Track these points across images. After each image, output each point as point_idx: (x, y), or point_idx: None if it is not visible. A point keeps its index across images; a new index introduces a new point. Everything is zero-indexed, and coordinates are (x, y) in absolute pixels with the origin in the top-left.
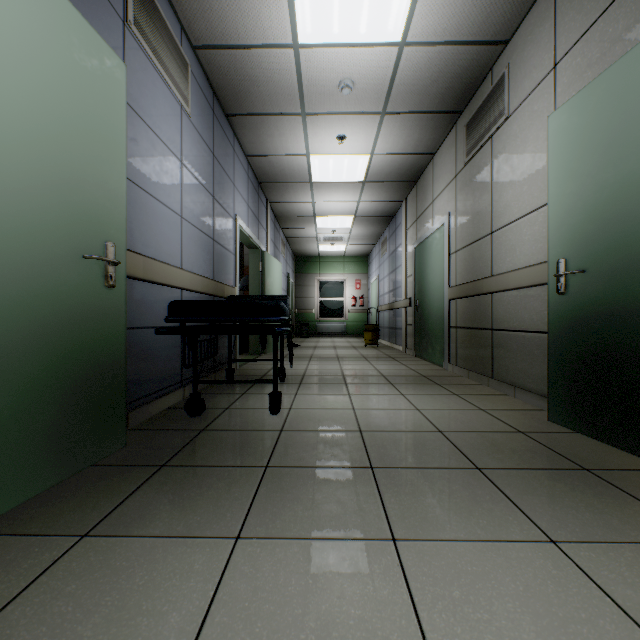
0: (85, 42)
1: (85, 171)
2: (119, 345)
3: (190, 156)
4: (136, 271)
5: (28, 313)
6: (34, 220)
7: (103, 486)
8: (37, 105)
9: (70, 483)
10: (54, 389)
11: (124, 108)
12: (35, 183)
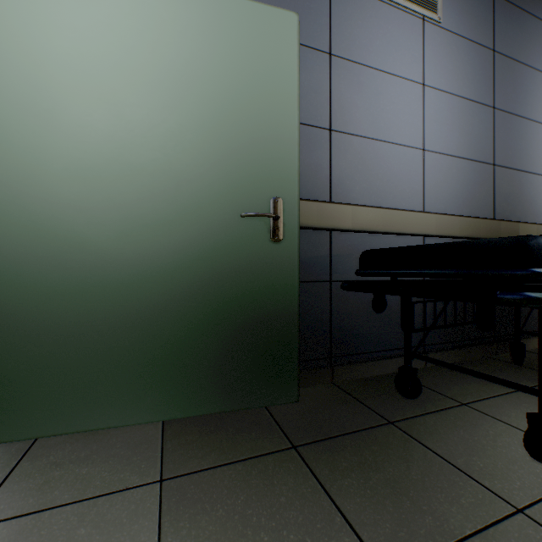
0: (248, 21)
1: (248, 138)
2: (288, 298)
3: (440, 72)
4: (340, 222)
5: (195, 268)
6: (200, 194)
7: (238, 435)
8: (203, 100)
9: (235, 416)
10: (218, 331)
11: (295, 59)
12: (201, 164)
